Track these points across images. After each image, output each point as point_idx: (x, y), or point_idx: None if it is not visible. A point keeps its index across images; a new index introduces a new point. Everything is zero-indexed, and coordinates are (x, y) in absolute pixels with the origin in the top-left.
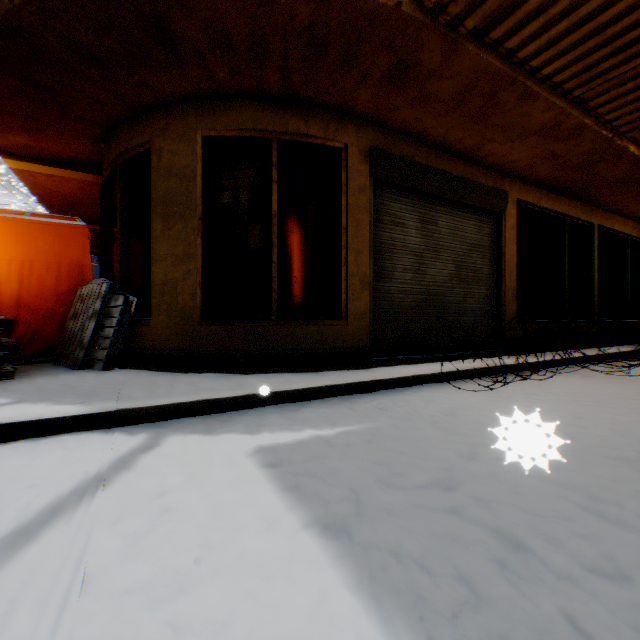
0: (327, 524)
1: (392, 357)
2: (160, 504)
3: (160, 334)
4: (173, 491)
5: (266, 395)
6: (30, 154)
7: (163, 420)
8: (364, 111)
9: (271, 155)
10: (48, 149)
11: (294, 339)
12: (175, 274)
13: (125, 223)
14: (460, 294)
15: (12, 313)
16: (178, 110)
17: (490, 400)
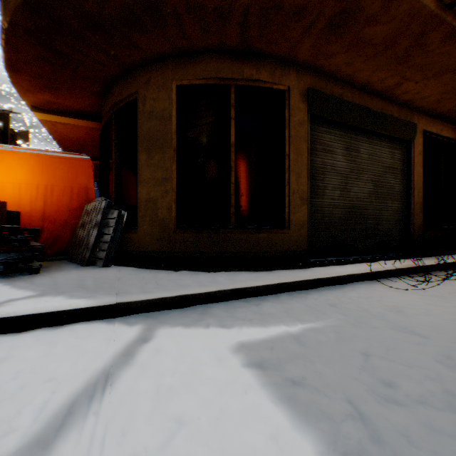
0: (344, 452)
1: (324, 259)
2: (165, 412)
3: (144, 239)
4: (173, 393)
5: (232, 291)
6: (51, 108)
7: (152, 311)
8: (304, 59)
9: (229, 98)
10: (64, 104)
11: (248, 244)
12: (155, 193)
13: (118, 156)
14: (377, 207)
15: (39, 223)
16: (158, 66)
17: (424, 299)
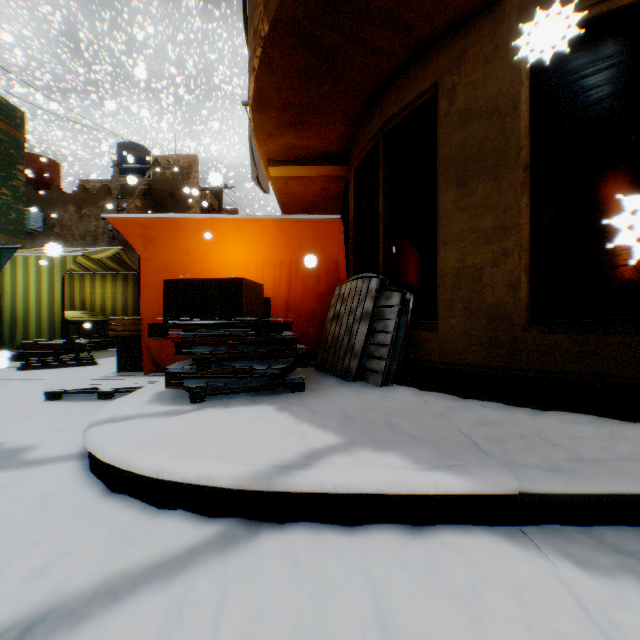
0: None
1: None
2: None
3: (452, 343)
4: None
5: None
6: (289, 157)
7: (593, 523)
8: None
9: None
10: (305, 146)
11: None
12: (478, 258)
13: (386, 206)
14: None
15: (281, 315)
16: (483, 20)
17: None
